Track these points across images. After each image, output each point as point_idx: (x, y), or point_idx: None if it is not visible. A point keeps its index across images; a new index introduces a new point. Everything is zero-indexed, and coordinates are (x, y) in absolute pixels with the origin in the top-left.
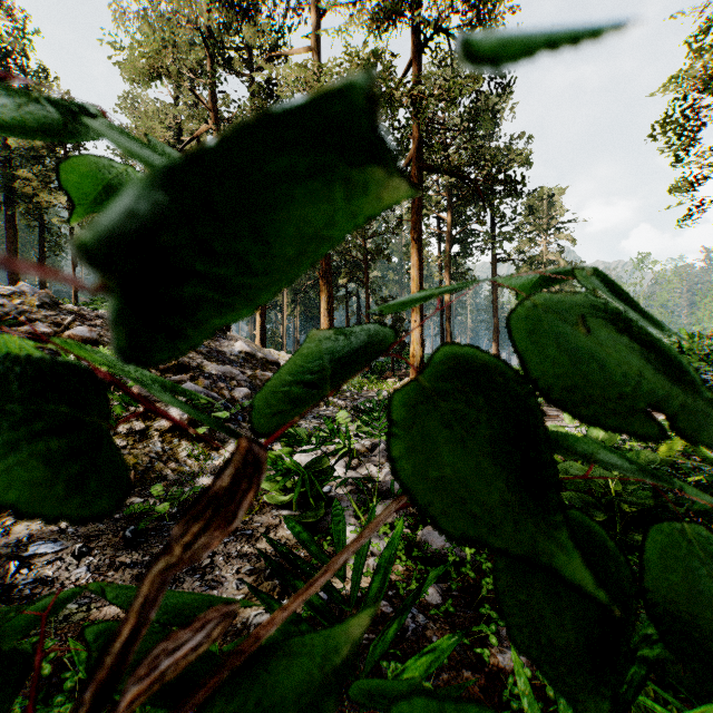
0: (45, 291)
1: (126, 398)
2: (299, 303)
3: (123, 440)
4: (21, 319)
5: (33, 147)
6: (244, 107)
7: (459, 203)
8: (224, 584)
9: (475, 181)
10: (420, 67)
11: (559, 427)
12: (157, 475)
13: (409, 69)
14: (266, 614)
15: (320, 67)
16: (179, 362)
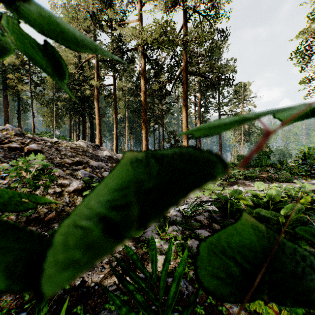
0: (17, 128)
1: (52, 177)
2: (132, 134)
3: (50, 197)
4: (6, 141)
5: (15, 65)
6: (108, 46)
7: (204, 89)
8: (94, 268)
9: (211, 78)
10: (187, 28)
11: (252, 190)
12: (66, 213)
13: (182, 29)
14: (114, 285)
15: (142, 28)
16: (78, 160)
